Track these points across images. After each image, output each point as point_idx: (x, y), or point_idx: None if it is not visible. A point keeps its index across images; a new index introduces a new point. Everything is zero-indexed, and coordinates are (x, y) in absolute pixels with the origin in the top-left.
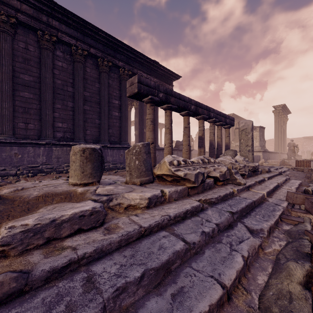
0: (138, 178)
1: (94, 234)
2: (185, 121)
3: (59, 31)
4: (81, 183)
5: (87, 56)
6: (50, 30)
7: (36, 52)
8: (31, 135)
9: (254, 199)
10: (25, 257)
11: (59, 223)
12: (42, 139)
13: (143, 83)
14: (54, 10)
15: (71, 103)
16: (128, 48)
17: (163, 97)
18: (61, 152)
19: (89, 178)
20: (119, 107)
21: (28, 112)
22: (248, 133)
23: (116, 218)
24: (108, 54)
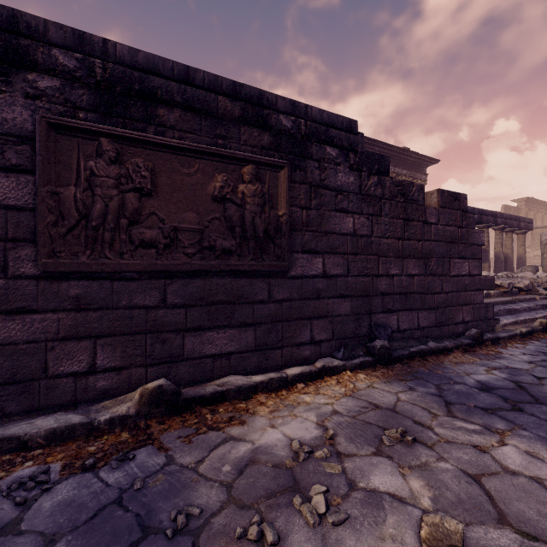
0: None
1: None
2: None
3: None
4: None
5: None
6: None
7: None
8: None
9: None
10: None
11: None
12: None
13: None
14: None
15: None
16: (376, 142)
17: None
18: None
19: None
20: None
21: None
22: None
23: None
24: None
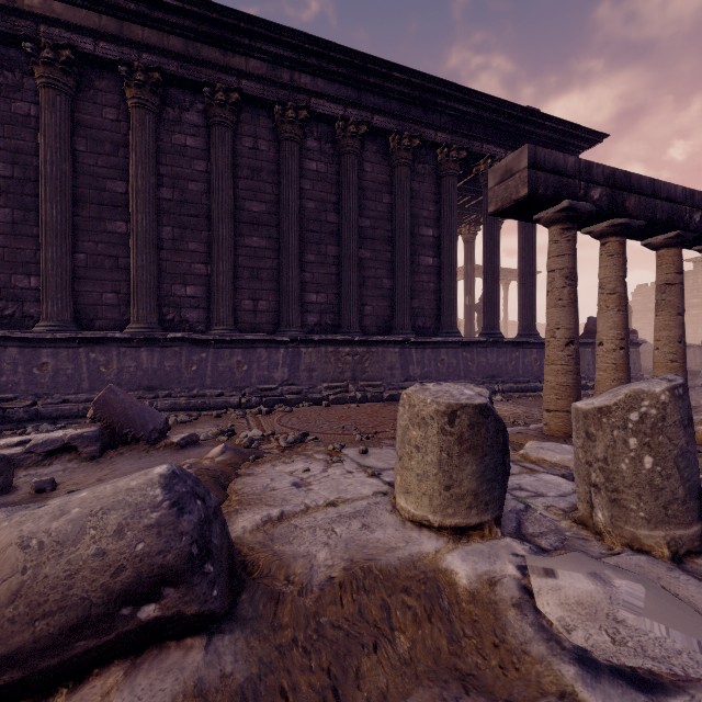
0: (656, 525)
1: None
2: (666, 263)
3: (313, 95)
4: (444, 525)
5: (365, 138)
6: (296, 98)
7: (271, 150)
8: (263, 324)
9: None
10: None
11: None
12: (281, 331)
13: (543, 166)
14: (304, 51)
15: (334, 249)
16: (461, 92)
17: (603, 197)
18: (316, 357)
19: (470, 509)
20: (435, 245)
21: (257, 276)
22: None
23: None
24: (412, 120)
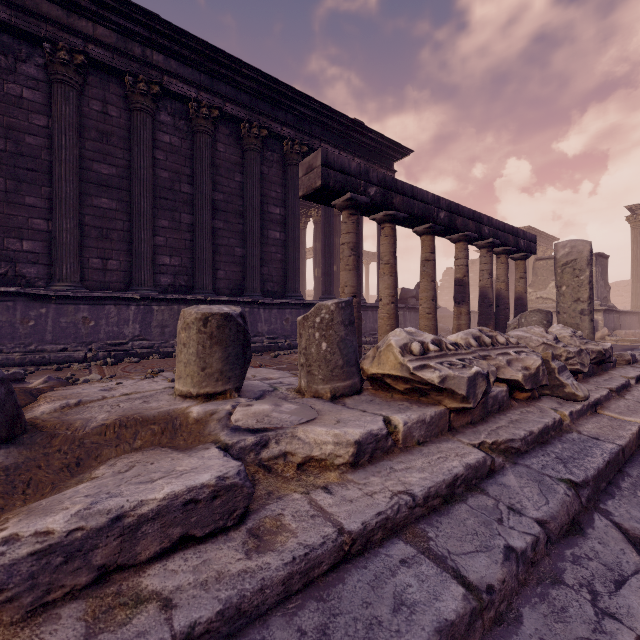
0: (327, 382)
1: (221, 551)
2: (425, 245)
3: (166, 73)
4: (199, 394)
5: (218, 121)
6: (148, 73)
7: (122, 117)
8: (113, 282)
9: (621, 441)
10: (36, 630)
11: (133, 524)
12: (133, 290)
13: (333, 166)
14: (155, 31)
15: (188, 217)
16: (301, 97)
17: (377, 194)
18: (168, 315)
19: (218, 381)
20: (282, 222)
21: (107, 236)
22: (580, 271)
23: (276, 498)
24: (261, 113)
